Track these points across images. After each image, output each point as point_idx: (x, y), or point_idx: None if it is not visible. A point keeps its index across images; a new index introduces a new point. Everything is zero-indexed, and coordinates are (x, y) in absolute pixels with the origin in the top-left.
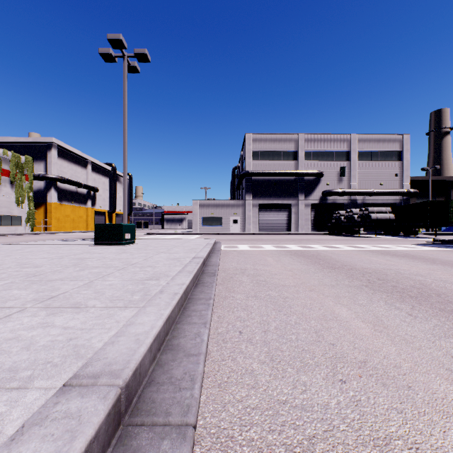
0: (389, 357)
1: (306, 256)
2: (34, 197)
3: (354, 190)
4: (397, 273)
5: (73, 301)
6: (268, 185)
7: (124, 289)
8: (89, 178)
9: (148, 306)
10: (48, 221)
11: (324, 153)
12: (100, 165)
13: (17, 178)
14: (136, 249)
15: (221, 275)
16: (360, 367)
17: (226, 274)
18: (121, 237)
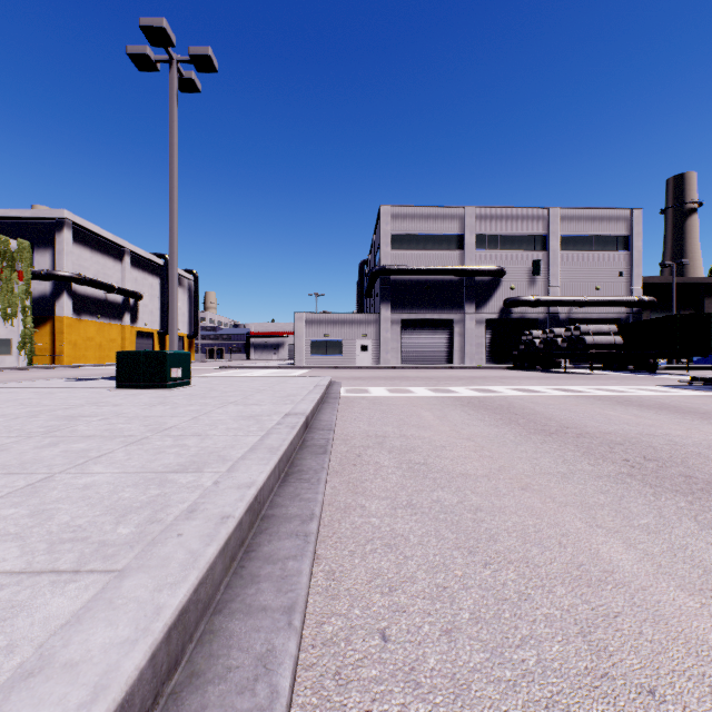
0: None
1: (489, 408)
2: (34, 307)
3: (554, 297)
4: (672, 444)
5: None
6: (417, 290)
7: (109, 500)
8: (127, 278)
9: (136, 569)
10: (57, 347)
11: (507, 239)
12: (145, 256)
13: (4, 275)
14: (187, 396)
15: (338, 451)
16: None
17: (349, 449)
18: (163, 375)
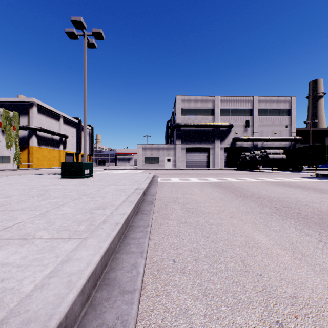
0: (317, 291)
1: (223, 187)
2: (20, 142)
3: (255, 137)
4: (297, 201)
5: (24, 231)
6: (193, 134)
7: (73, 218)
8: (61, 128)
9: (90, 237)
10: (30, 160)
11: (234, 110)
12: (69, 119)
13: (7, 128)
14: (92, 181)
15: (157, 203)
16: (293, 304)
17: (162, 203)
18: (81, 172)
